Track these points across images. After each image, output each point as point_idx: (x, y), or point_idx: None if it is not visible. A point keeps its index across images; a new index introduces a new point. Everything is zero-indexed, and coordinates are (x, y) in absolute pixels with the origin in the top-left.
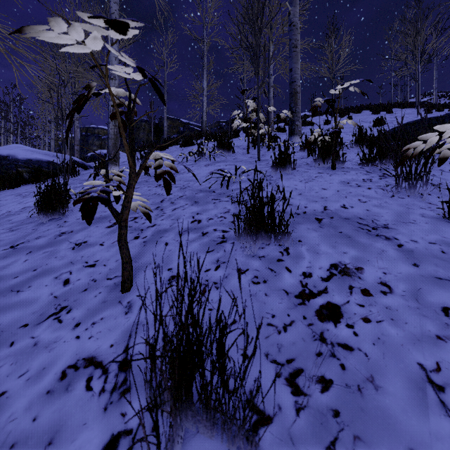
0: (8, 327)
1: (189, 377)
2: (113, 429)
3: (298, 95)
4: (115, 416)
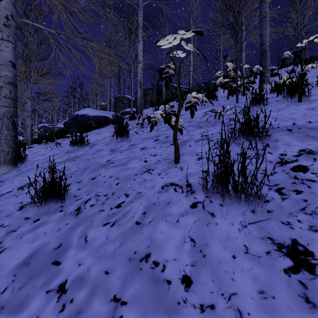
0: (129, 175)
1: (227, 180)
2: (192, 201)
3: (267, 53)
4: (192, 198)
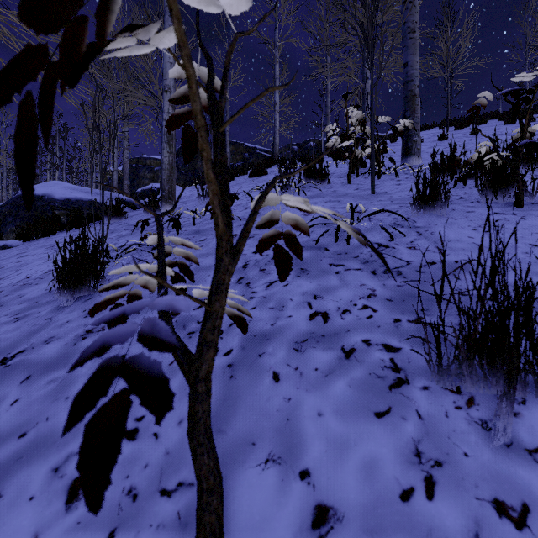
0: None
1: None
2: None
3: (416, 100)
4: None
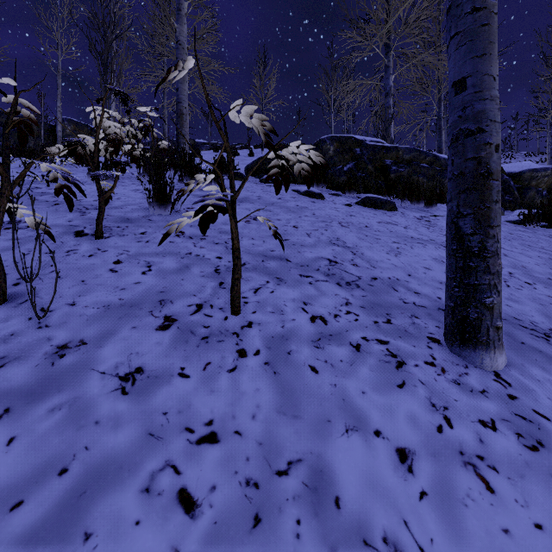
0: None
1: None
2: None
3: (184, 118)
4: None
